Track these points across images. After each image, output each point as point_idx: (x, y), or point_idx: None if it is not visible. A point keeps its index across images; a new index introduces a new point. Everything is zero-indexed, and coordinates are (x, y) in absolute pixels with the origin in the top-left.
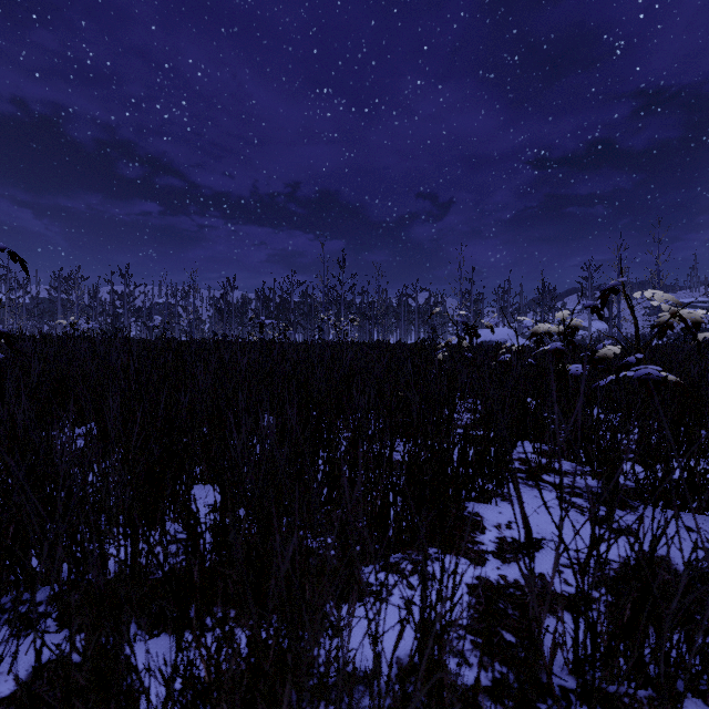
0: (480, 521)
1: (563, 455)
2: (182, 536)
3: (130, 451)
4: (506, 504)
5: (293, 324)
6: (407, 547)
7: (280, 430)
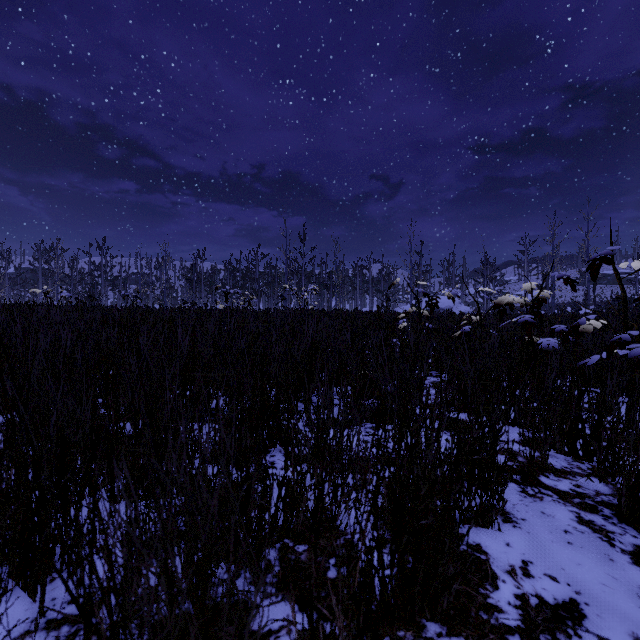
0: (486, 561)
1: (554, 447)
2: (70, 611)
3: (7, 478)
4: (511, 528)
5: (257, 292)
6: (396, 623)
7: (229, 424)
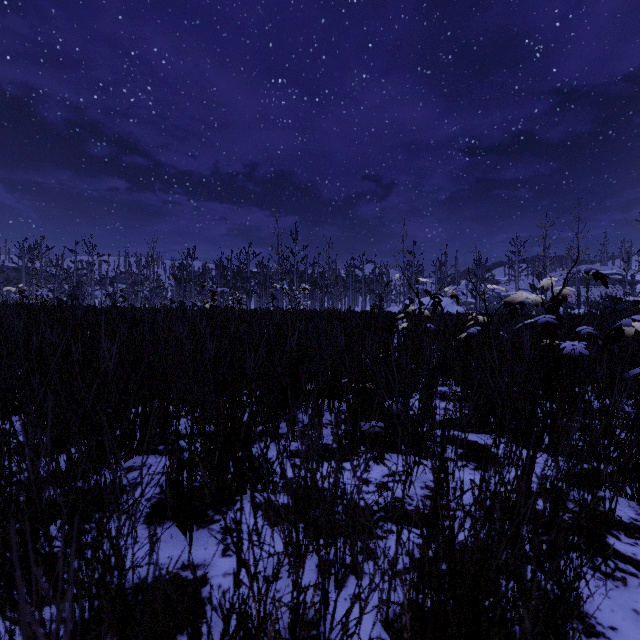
0: None
1: (612, 487)
2: None
3: None
4: None
5: (248, 292)
6: None
7: (176, 470)
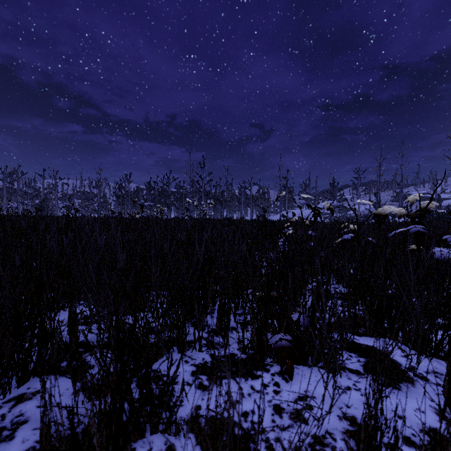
0: None
1: None
2: None
3: None
4: None
5: (169, 205)
6: None
7: (45, 436)
